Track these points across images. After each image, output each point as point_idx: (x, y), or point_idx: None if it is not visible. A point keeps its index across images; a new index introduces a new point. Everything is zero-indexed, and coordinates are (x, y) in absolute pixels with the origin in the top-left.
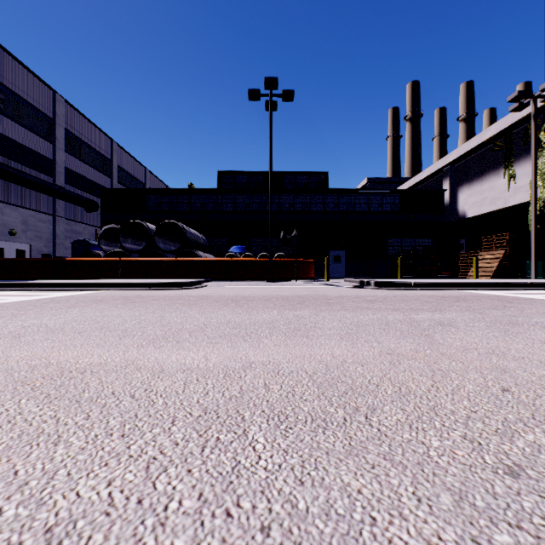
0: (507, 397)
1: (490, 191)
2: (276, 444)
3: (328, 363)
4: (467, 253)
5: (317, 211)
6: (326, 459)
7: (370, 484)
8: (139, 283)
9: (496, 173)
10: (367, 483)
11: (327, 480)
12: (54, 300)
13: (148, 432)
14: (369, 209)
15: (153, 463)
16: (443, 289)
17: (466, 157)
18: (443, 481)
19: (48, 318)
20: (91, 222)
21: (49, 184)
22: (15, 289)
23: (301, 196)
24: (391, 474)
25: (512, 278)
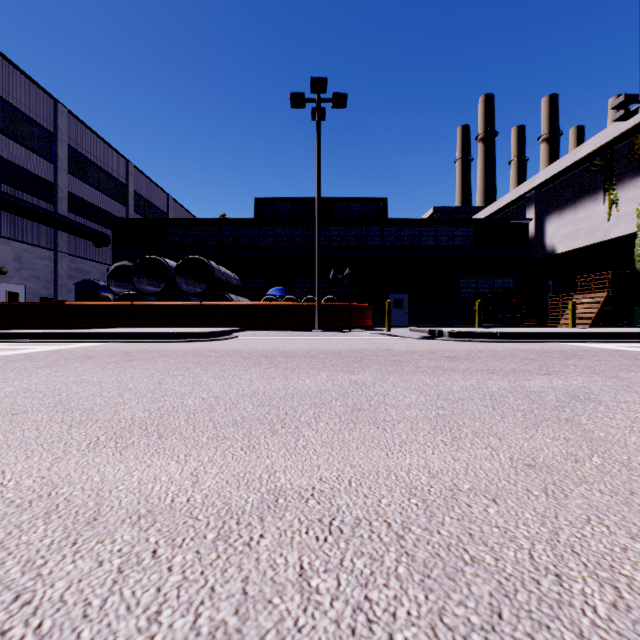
0: None
1: (586, 220)
2: None
3: (425, 493)
4: (558, 296)
5: (374, 246)
6: None
7: None
8: (150, 334)
9: (593, 198)
10: None
11: None
12: (29, 356)
13: None
14: (437, 243)
15: None
16: (537, 342)
17: (555, 179)
18: None
19: None
20: (101, 259)
21: (48, 212)
22: None
23: (354, 227)
24: None
25: (615, 326)
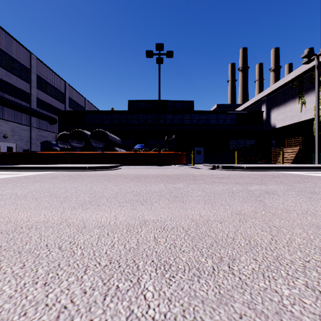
0: None
1: (290, 111)
2: (162, 293)
3: (197, 221)
4: (277, 149)
5: (187, 124)
6: (202, 308)
7: None
8: (79, 167)
9: (293, 101)
10: None
11: None
12: (26, 177)
13: (65, 280)
14: (218, 122)
15: (63, 313)
16: (263, 170)
17: (275, 91)
18: None
19: (19, 188)
20: (52, 130)
21: (27, 107)
22: (5, 170)
23: (177, 115)
24: None
25: (303, 163)
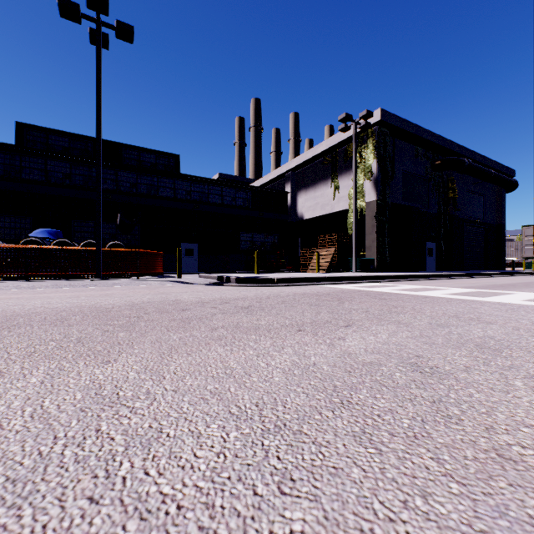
0: None
1: (322, 197)
2: None
3: None
4: (307, 250)
5: (166, 196)
6: None
7: None
8: None
9: (325, 183)
10: None
11: None
12: None
13: None
14: (223, 201)
15: None
16: (304, 285)
17: (304, 166)
18: None
19: None
20: None
21: None
22: None
23: (146, 176)
24: None
25: (339, 271)
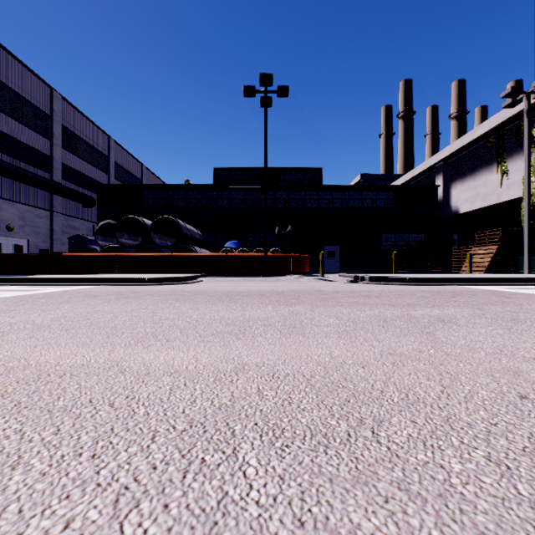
0: (527, 405)
1: (483, 187)
2: (270, 468)
3: (326, 364)
4: (460, 248)
5: (311, 207)
6: (330, 489)
7: (385, 525)
8: (134, 278)
9: (488, 169)
10: (381, 524)
11: (332, 520)
12: (47, 295)
13: (123, 451)
14: (363, 204)
15: (124, 495)
16: (437, 284)
17: (459, 153)
18: (473, 521)
19: (37, 314)
20: (88, 218)
21: (47, 180)
22: (11, 284)
23: (295, 192)
24: (409, 511)
25: (505, 272)
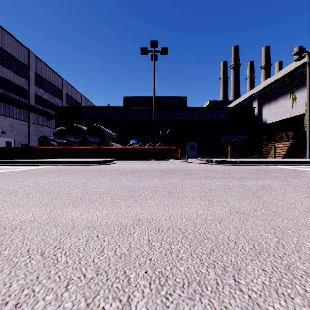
0: None
1: (281, 107)
2: None
3: (194, 220)
4: (268, 143)
5: (180, 119)
6: None
7: None
8: (75, 161)
9: (284, 97)
10: None
11: None
12: (22, 171)
13: (41, 299)
14: (210, 118)
15: None
16: (256, 165)
17: (267, 88)
18: None
19: (12, 183)
20: (50, 126)
21: (25, 103)
22: (2, 165)
23: (171, 110)
24: None
25: (295, 158)
